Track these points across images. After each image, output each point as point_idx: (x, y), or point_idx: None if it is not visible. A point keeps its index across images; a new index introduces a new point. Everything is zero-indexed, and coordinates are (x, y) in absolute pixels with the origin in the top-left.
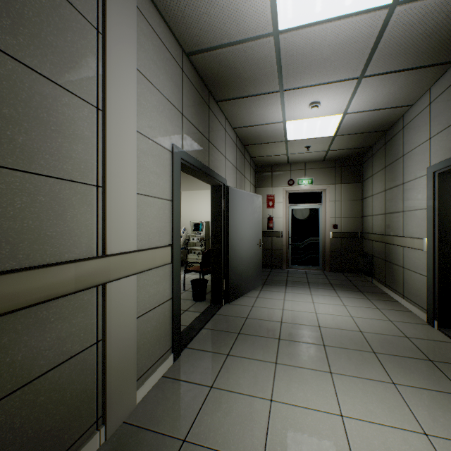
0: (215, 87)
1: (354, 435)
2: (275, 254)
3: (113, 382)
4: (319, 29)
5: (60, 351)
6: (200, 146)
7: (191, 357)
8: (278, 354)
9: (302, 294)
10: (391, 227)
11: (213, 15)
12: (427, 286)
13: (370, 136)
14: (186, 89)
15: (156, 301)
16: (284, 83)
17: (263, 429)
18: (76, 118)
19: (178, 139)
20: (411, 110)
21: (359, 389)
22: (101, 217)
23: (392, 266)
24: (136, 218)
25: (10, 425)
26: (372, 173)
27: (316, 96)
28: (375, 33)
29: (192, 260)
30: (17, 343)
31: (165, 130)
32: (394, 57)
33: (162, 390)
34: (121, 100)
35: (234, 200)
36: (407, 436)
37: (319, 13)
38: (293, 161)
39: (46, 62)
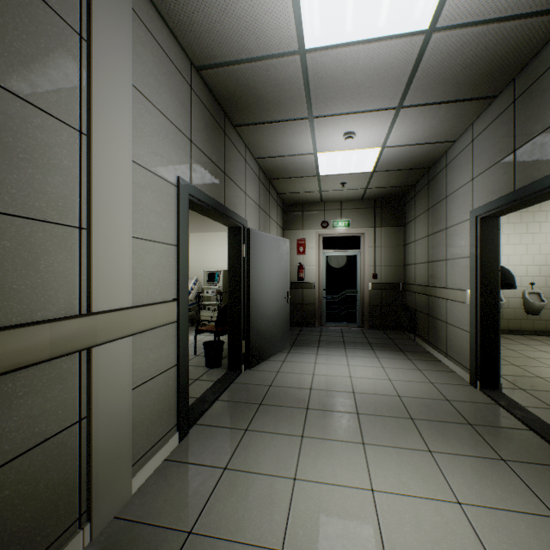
0: (232, 109)
1: (385, 510)
2: (307, 310)
3: (100, 469)
4: (351, 51)
5: (30, 433)
6: (214, 180)
7: (201, 435)
8: (305, 425)
9: (336, 356)
10: (434, 277)
11: (227, 25)
12: (469, 343)
13: (412, 173)
14: (196, 111)
15: (157, 369)
16: (313, 109)
17: (284, 512)
18: (52, 143)
19: (186, 171)
20: (454, 146)
21: (393, 460)
22: (86, 266)
23: (435, 322)
24: (131, 268)
25: None
26: (415, 215)
27: (350, 126)
28: (412, 60)
29: (206, 318)
30: None
31: (168, 159)
32: (434, 87)
33: (164, 475)
34: (112, 122)
35: (256, 245)
36: (440, 507)
37: (350, 33)
38: (327, 199)
39: (12, 73)
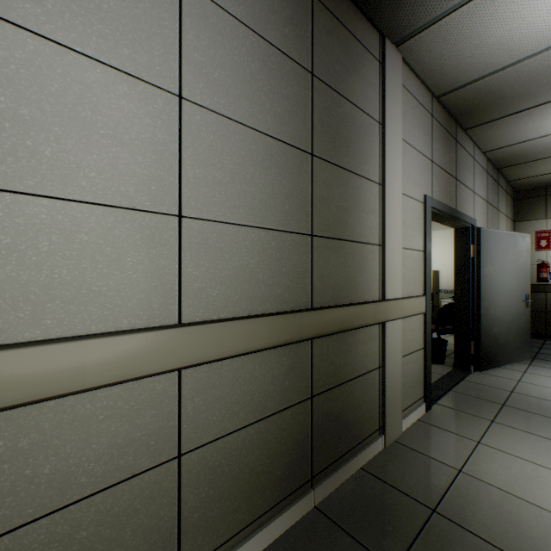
0: (465, 117)
1: None
2: None
3: (388, 404)
4: None
5: (363, 365)
6: (447, 189)
7: (444, 412)
8: None
9: None
10: None
11: (477, 55)
12: None
13: None
14: (434, 134)
15: (412, 347)
16: None
17: None
18: (369, 196)
19: (428, 189)
20: None
21: None
22: (381, 269)
23: None
24: (401, 270)
25: (346, 401)
26: None
27: None
28: None
29: None
30: (348, 351)
31: (418, 183)
32: None
33: (422, 429)
34: (392, 171)
35: (486, 244)
36: None
37: None
38: None
39: (358, 164)
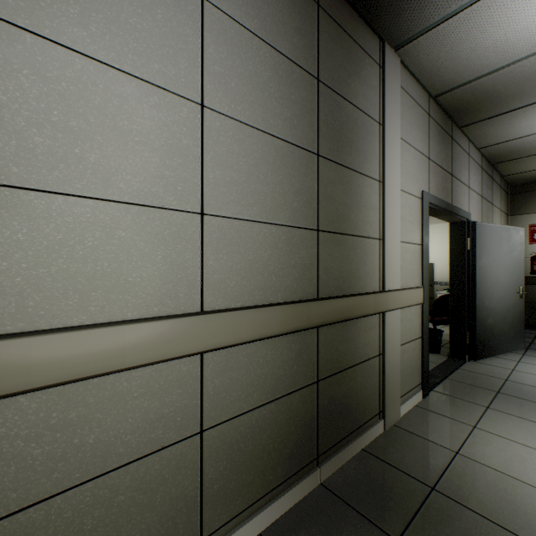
0: (460, 115)
1: None
2: None
3: (388, 389)
4: None
5: (364, 352)
6: (443, 184)
7: (441, 399)
8: None
9: None
10: None
11: (473, 58)
12: None
13: None
14: (431, 132)
15: (410, 336)
16: None
17: None
18: (370, 193)
19: (425, 185)
20: None
21: None
22: (381, 262)
23: None
24: (399, 262)
25: (349, 386)
26: None
27: None
28: None
29: None
30: (351, 339)
31: (415, 180)
32: None
33: (419, 414)
34: (392, 169)
35: (481, 237)
36: None
37: None
38: None
39: (359, 163)
